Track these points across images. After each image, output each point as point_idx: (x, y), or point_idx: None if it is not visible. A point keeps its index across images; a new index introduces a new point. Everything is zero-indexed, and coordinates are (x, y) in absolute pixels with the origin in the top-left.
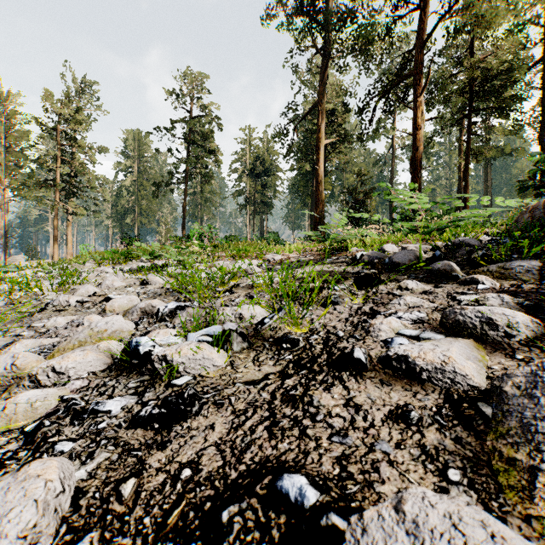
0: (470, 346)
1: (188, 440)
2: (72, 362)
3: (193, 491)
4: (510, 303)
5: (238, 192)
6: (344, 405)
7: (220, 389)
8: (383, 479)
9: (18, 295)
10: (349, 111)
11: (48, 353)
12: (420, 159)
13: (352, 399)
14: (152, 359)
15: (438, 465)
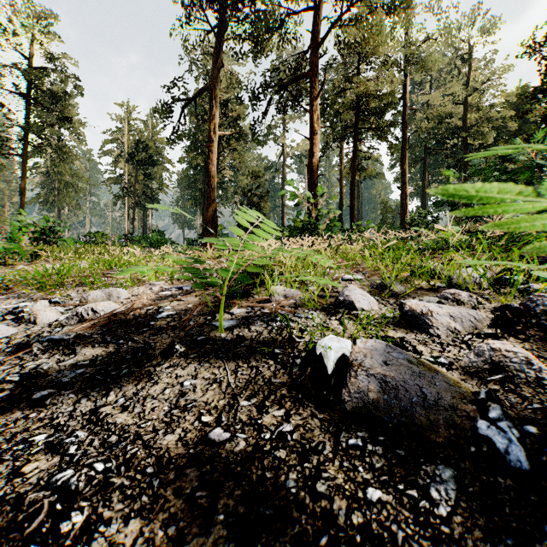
0: None
1: None
2: None
3: None
4: None
5: (113, 179)
6: None
7: None
8: None
9: None
10: (244, 108)
11: None
12: (317, 166)
13: None
14: None
15: None
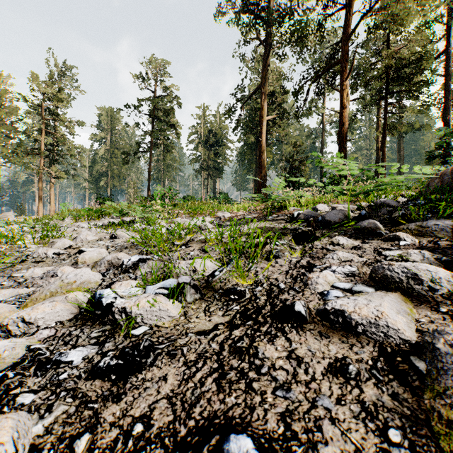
0: (399, 300)
1: (142, 392)
2: (41, 313)
3: (144, 449)
4: (430, 259)
5: (195, 159)
6: (287, 357)
7: (174, 339)
8: (326, 438)
9: (4, 248)
10: (287, 93)
11: (22, 303)
12: (345, 133)
13: (293, 351)
14: (113, 311)
15: (378, 423)
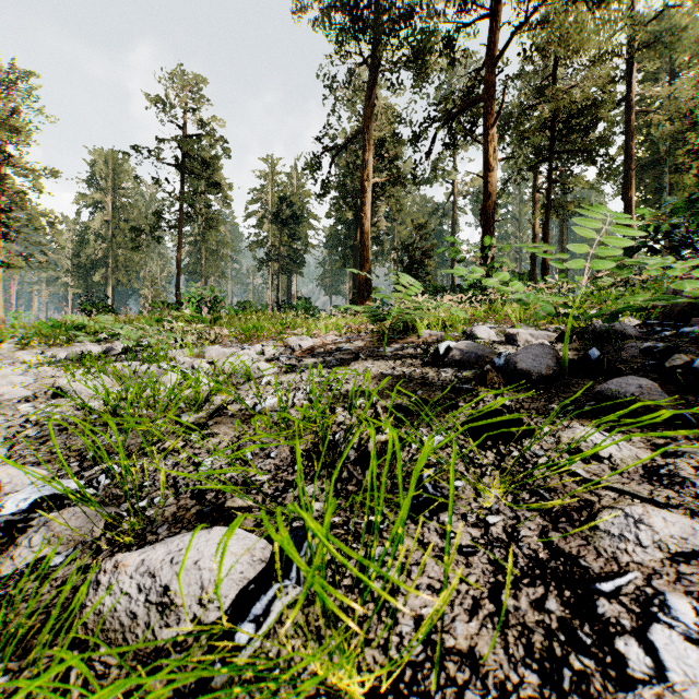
0: None
1: None
2: None
3: None
4: None
5: (257, 243)
6: None
7: None
8: None
9: None
10: (403, 145)
11: None
12: (493, 209)
13: None
14: None
15: None
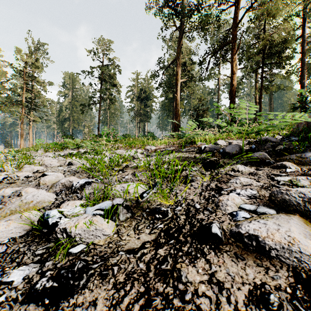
0: (301, 222)
1: None
2: None
3: None
4: None
5: (131, 109)
6: (208, 282)
7: (107, 258)
8: None
9: None
10: (194, 64)
11: None
12: (234, 91)
13: (214, 275)
14: (56, 231)
15: None
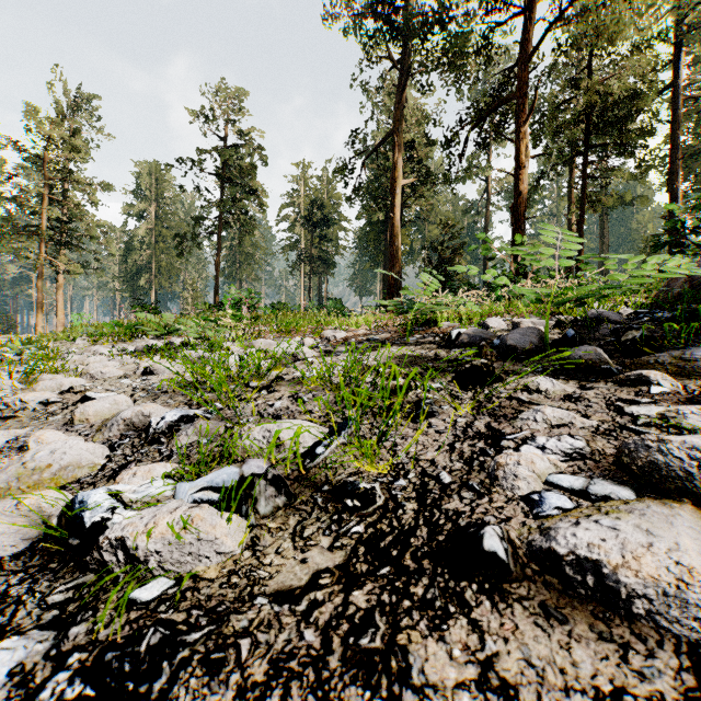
0: (700, 524)
1: None
2: None
3: None
4: None
5: (290, 245)
6: (478, 684)
7: (223, 616)
8: None
9: None
10: (433, 144)
11: None
12: (523, 207)
13: (492, 664)
14: (99, 545)
15: None
